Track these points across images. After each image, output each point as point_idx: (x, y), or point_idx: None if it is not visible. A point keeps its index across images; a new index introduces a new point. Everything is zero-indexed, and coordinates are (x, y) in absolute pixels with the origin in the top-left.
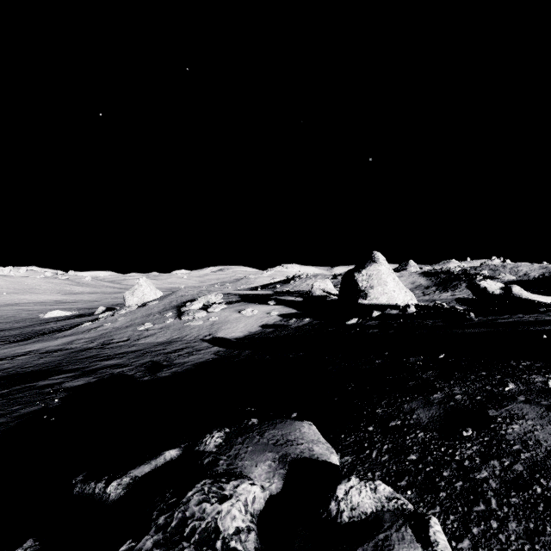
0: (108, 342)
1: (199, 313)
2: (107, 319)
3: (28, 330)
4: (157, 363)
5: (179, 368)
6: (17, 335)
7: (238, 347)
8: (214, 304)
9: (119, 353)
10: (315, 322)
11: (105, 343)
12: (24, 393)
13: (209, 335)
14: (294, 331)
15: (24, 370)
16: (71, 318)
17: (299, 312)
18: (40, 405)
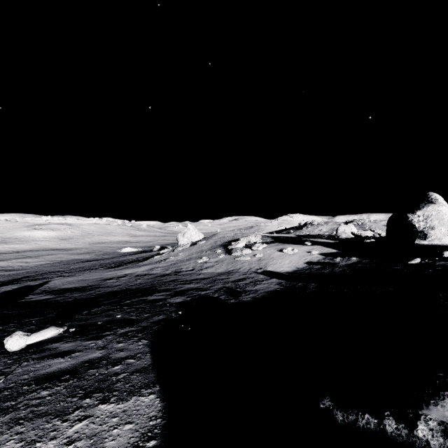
0: (178, 270)
1: (246, 251)
2: (170, 254)
3: (115, 260)
4: (232, 289)
5: (255, 294)
6: (110, 263)
7: (297, 280)
8: (257, 243)
9: (193, 279)
10: (365, 261)
11: (177, 271)
12: (143, 305)
13: (260, 268)
14: (347, 268)
15: (131, 287)
16: (139, 253)
17: (340, 252)
18: (163, 315)
